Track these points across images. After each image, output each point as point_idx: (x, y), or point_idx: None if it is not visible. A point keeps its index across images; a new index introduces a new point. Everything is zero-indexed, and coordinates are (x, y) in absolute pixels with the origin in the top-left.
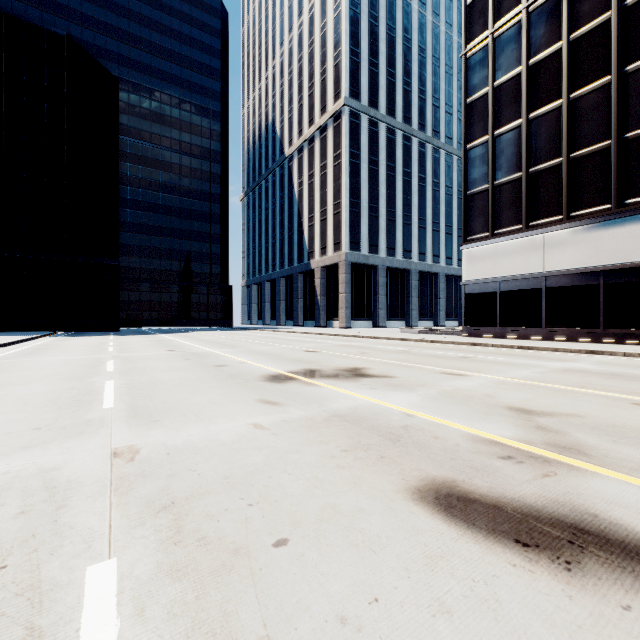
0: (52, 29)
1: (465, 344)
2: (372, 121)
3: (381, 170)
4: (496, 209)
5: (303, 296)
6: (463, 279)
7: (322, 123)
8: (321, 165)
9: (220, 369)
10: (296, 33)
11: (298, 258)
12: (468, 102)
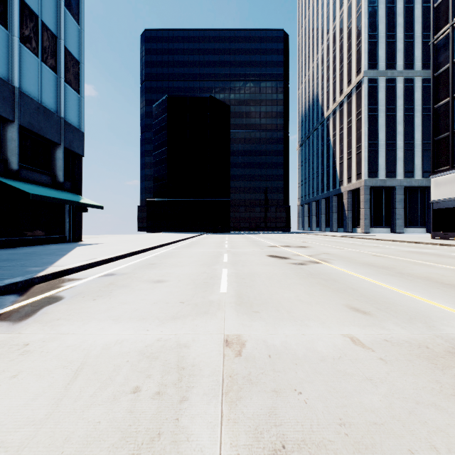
0: (204, 95)
1: (410, 242)
2: (389, 79)
3: (398, 113)
4: (454, 149)
5: (336, 211)
6: (431, 199)
7: (348, 92)
8: (347, 121)
9: (258, 244)
10: (331, 34)
11: (332, 185)
12: (435, 75)
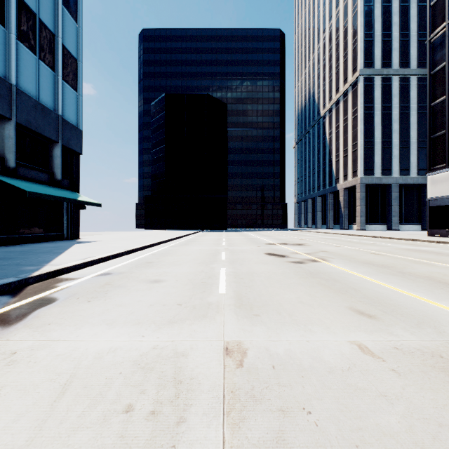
0: (201, 94)
1: (407, 240)
2: (385, 78)
3: (394, 112)
4: None
5: (332, 208)
6: (428, 196)
7: (344, 90)
8: (343, 119)
9: (255, 241)
10: (327, 33)
11: (328, 183)
12: (432, 73)
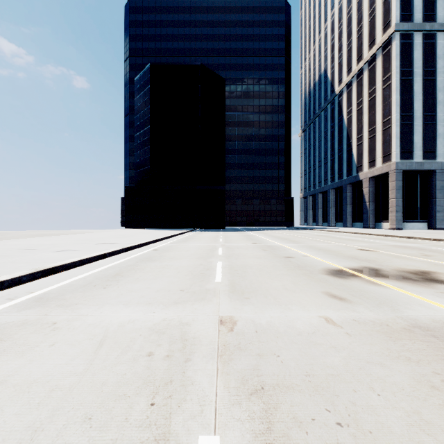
0: (194, 64)
1: None
2: (427, 34)
3: (438, 78)
4: None
5: (351, 203)
6: None
7: (370, 56)
8: (369, 91)
9: (288, 260)
10: None
11: (347, 172)
12: None
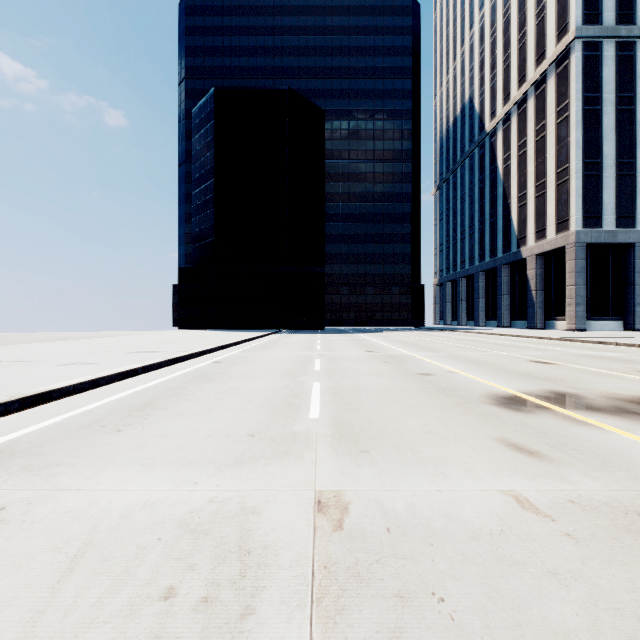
0: (279, 88)
1: None
2: (622, 44)
3: (639, 107)
4: None
5: (510, 292)
6: None
7: (538, 75)
8: (536, 128)
9: (426, 379)
10: None
11: (503, 247)
12: None
